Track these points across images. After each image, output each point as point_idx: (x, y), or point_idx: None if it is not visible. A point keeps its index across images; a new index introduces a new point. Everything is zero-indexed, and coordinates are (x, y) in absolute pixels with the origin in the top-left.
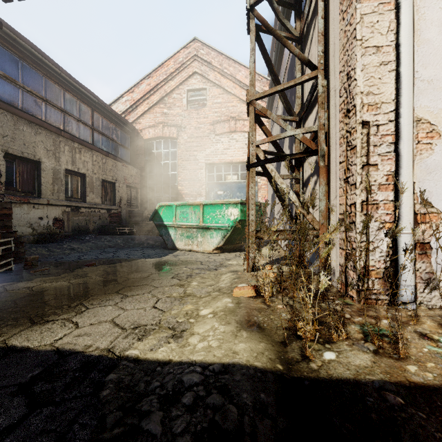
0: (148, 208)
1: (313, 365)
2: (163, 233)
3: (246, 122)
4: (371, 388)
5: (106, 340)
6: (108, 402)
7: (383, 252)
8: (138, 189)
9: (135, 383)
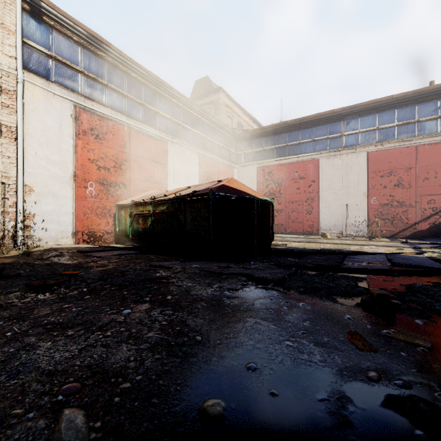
0: None
1: None
2: None
3: None
4: None
5: None
6: None
7: (12, 229)
8: None
9: None
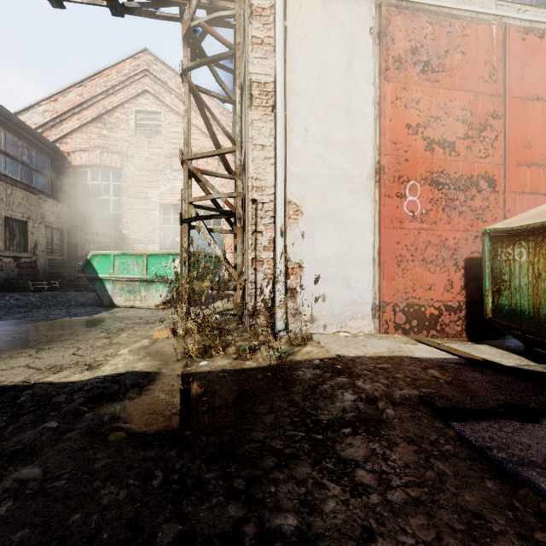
0: (80, 256)
1: (188, 368)
2: (97, 288)
3: (209, 160)
4: (216, 373)
5: (20, 377)
6: (25, 402)
7: (267, 296)
8: (64, 231)
9: (48, 393)
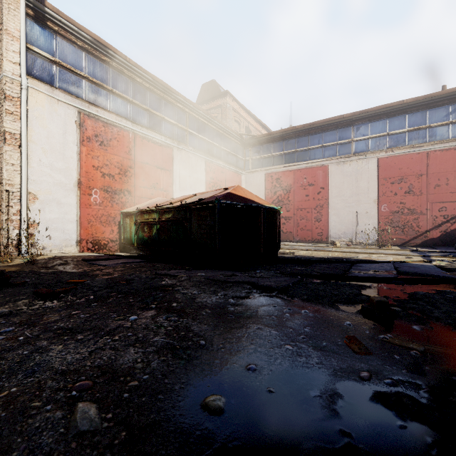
0: None
1: None
2: None
3: None
4: None
5: None
6: None
7: (16, 237)
8: None
9: None
